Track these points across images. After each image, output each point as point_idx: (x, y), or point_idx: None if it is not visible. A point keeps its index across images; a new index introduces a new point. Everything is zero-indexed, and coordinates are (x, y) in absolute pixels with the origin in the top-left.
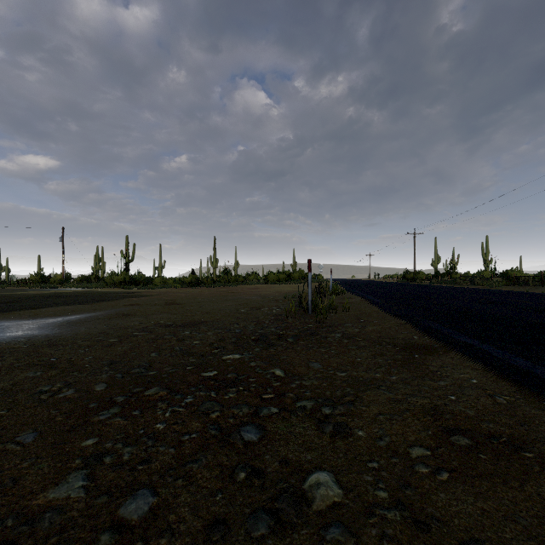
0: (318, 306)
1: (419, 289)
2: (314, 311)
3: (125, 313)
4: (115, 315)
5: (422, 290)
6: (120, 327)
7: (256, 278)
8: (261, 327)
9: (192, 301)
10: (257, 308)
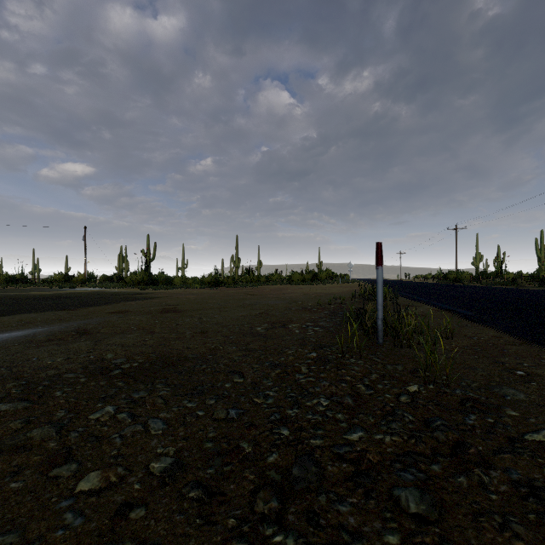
0: (401, 332)
1: (486, 291)
2: (383, 335)
3: (87, 329)
4: (65, 333)
5: (496, 294)
6: (14, 372)
7: (280, 277)
8: (291, 390)
9: (197, 306)
10: (282, 324)
